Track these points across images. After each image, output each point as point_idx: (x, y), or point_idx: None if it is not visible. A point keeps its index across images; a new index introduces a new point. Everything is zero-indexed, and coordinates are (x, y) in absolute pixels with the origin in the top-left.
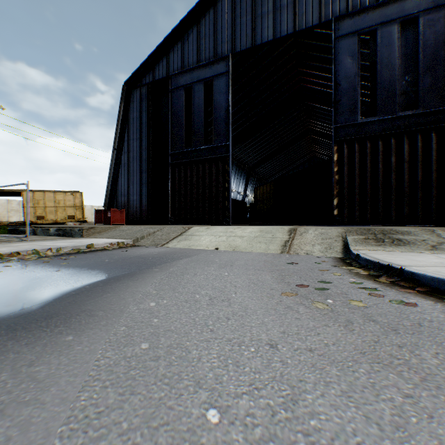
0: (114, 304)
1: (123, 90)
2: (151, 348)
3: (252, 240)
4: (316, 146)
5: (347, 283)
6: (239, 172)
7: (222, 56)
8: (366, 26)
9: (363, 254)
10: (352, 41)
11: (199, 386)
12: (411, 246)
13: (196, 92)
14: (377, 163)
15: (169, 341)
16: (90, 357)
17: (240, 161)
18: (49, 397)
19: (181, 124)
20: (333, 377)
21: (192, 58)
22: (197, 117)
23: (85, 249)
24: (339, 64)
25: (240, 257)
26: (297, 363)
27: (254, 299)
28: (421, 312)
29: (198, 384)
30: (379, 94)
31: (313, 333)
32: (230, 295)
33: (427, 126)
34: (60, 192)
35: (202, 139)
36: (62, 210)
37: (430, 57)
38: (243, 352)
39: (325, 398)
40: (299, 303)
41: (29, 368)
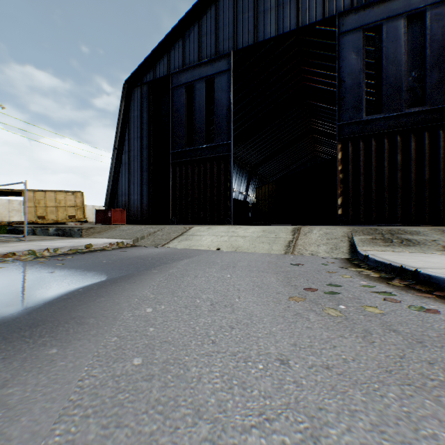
0: (107, 309)
1: (124, 88)
2: (145, 364)
3: (254, 240)
4: (318, 145)
5: (358, 286)
6: (241, 171)
7: (224, 53)
8: (371, 21)
9: (372, 255)
10: (357, 36)
11: (199, 415)
12: (421, 246)
13: (197, 90)
14: (382, 162)
15: (165, 355)
16: (74, 376)
17: (241, 161)
18: (18, 430)
19: (182, 123)
20: (358, 405)
21: (193, 56)
22: (198, 115)
23: (83, 249)
24: (343, 60)
25: (242, 258)
26: (313, 385)
27: (259, 304)
28: (444, 320)
29: (198, 413)
30: (384, 91)
31: (328, 345)
32: (233, 299)
33: (435, 123)
34: (61, 192)
35: (204, 138)
36: (63, 210)
37: (437, 52)
38: (250, 369)
39: (353, 433)
40: (309, 309)
41: (1, 390)
